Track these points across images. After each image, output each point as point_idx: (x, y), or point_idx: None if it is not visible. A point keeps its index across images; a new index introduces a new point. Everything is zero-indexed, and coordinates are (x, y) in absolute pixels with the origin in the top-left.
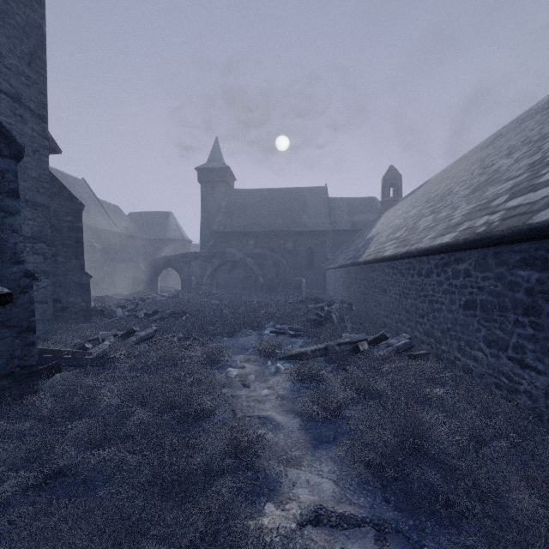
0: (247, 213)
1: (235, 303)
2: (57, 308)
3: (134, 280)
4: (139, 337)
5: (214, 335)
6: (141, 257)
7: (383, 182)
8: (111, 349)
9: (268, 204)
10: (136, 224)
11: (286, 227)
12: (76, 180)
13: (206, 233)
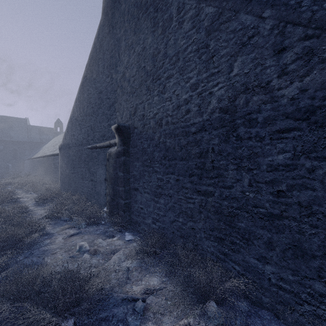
0: None
1: None
2: None
3: None
4: None
5: None
6: None
7: (55, 124)
8: None
9: None
10: None
11: None
12: None
13: None
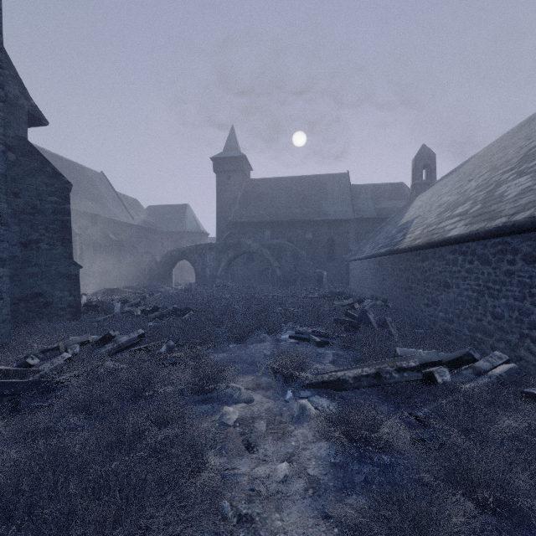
0: (263, 202)
1: (249, 297)
2: (39, 303)
3: (149, 273)
4: (116, 345)
5: (216, 341)
6: (159, 250)
7: (413, 163)
8: (66, 365)
9: (286, 193)
10: (155, 217)
11: (304, 216)
12: (95, 173)
13: (221, 225)
